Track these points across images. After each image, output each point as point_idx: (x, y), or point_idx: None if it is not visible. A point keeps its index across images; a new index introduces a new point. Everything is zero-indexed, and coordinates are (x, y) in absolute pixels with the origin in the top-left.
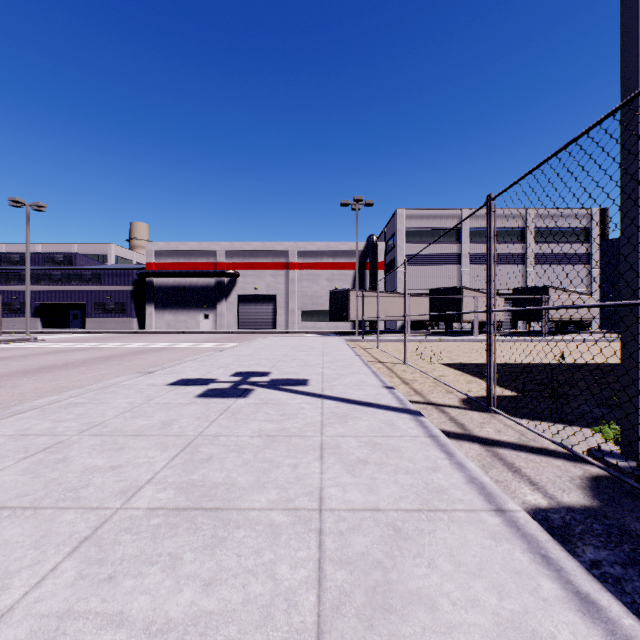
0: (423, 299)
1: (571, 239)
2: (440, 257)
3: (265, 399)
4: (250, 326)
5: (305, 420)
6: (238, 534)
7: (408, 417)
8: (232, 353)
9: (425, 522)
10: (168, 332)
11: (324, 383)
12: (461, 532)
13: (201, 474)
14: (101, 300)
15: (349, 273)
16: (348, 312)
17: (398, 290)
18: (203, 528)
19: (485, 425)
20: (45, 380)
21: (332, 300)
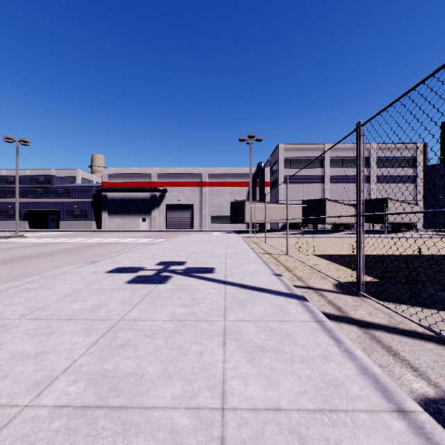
0: (297, 207)
1: (402, 165)
2: (309, 178)
3: (180, 285)
4: (175, 227)
5: (211, 304)
6: (137, 444)
7: (296, 302)
8: (159, 246)
9: (329, 428)
10: (117, 231)
11: (227, 271)
12: (369, 443)
13: (114, 362)
14: (70, 208)
15: (244, 189)
16: (244, 217)
17: (279, 201)
18: (102, 435)
19: (358, 308)
20: (18, 267)
21: (232, 208)
